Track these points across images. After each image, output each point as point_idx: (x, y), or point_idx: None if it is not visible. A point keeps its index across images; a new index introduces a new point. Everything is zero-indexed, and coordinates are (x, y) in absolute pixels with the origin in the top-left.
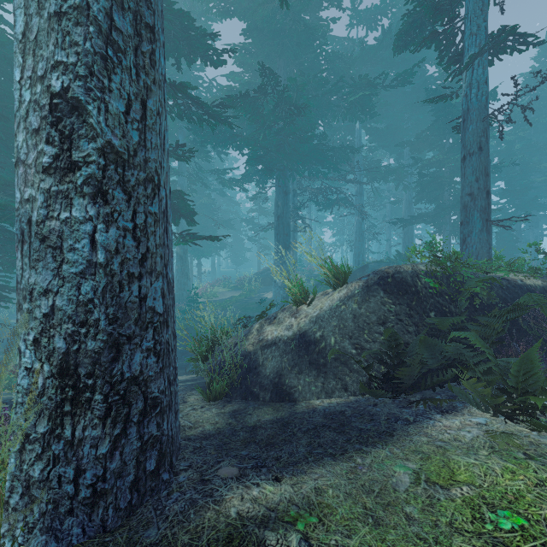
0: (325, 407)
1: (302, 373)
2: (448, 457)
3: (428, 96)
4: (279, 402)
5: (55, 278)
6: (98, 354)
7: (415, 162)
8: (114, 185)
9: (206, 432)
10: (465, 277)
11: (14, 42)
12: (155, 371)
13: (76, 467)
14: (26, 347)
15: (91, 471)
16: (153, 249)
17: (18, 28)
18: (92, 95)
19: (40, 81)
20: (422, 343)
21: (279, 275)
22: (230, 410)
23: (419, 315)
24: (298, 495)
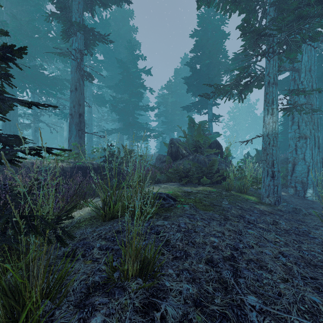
0: None
1: None
2: None
3: (118, 63)
4: None
5: None
6: None
7: (113, 98)
8: None
9: None
10: None
11: None
12: None
13: None
14: None
15: None
16: None
17: None
18: None
19: None
20: None
21: None
22: None
23: None
24: None
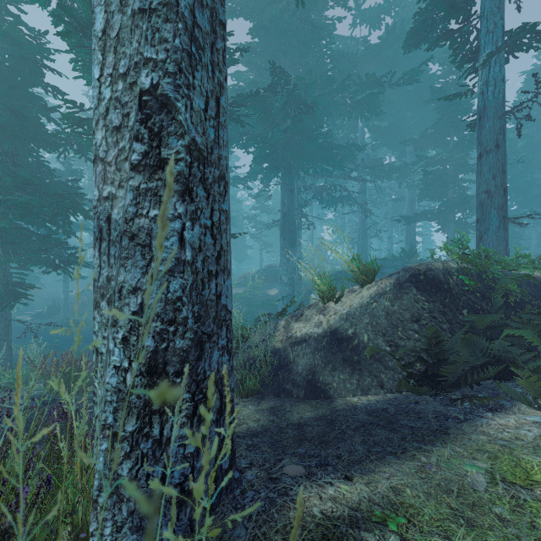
0: (365, 404)
1: (336, 370)
2: (517, 456)
3: (433, 94)
4: (314, 400)
5: (144, 276)
6: (186, 352)
7: (420, 160)
8: (197, 183)
9: (252, 429)
10: (494, 274)
11: (93, 39)
12: (227, 369)
13: (164, 466)
14: (114, 345)
15: (179, 470)
16: (225, 246)
17: (97, 25)
18: (181, 92)
19: (122, 78)
20: (465, 340)
21: (285, 272)
22: (267, 407)
23: (452, 313)
24: (376, 494)
